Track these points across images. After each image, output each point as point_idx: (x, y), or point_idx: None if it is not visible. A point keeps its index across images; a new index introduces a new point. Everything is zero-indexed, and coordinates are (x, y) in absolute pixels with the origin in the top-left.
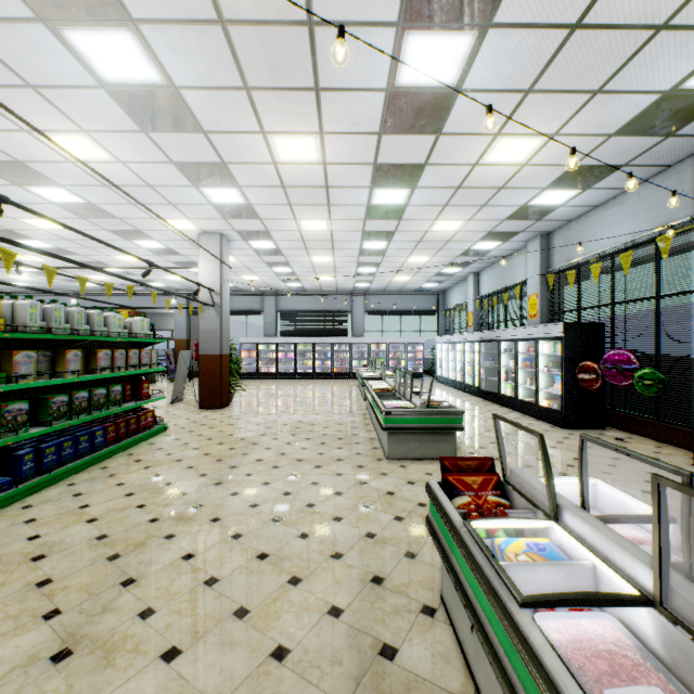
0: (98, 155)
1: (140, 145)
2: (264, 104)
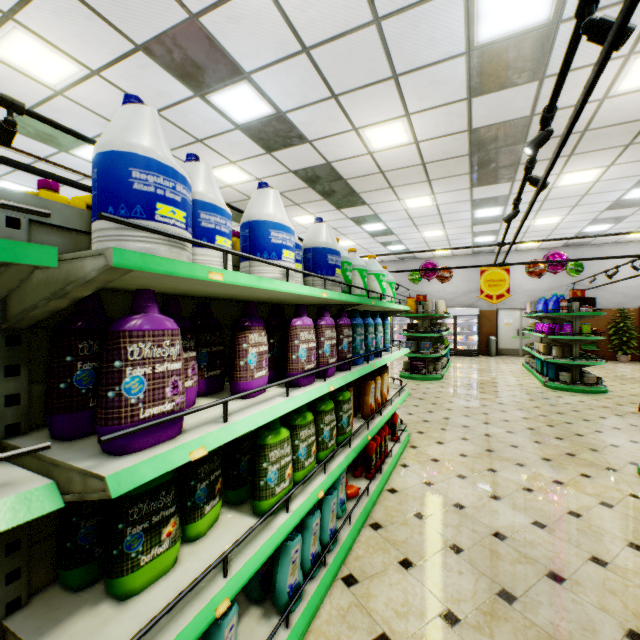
0: (9, 51)
1: (6, 89)
2: (18, 156)
